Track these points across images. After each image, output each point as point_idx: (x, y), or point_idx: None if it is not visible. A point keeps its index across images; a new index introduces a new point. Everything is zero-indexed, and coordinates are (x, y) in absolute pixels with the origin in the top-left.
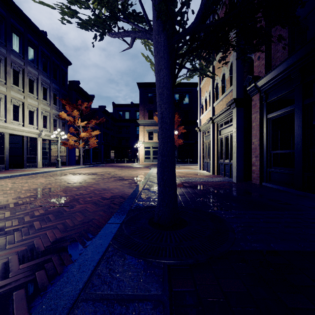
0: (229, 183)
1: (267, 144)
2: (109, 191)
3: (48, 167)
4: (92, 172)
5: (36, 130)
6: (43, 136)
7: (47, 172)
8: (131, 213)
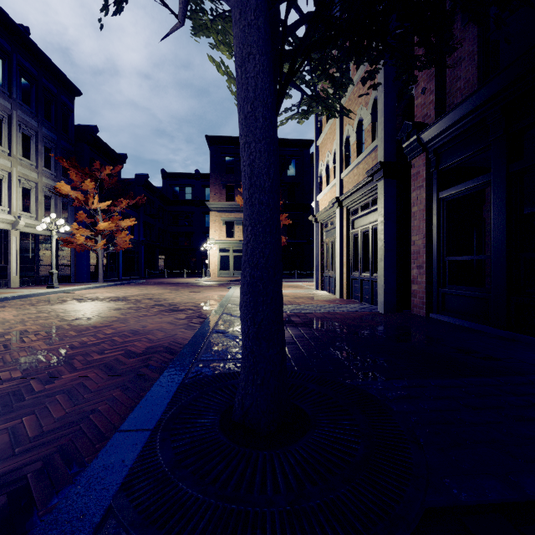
0: (372, 316)
1: (438, 245)
2: (144, 337)
3: (34, 286)
4: (119, 296)
5: (7, 215)
6: (21, 227)
7: (28, 297)
8: (181, 396)
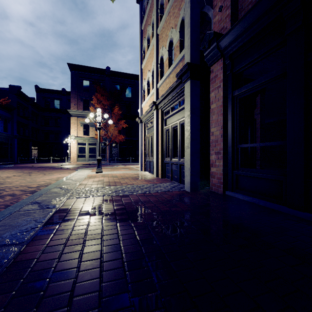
0: (181, 196)
1: (232, 135)
2: None
3: None
4: None
5: None
6: None
7: None
8: None
